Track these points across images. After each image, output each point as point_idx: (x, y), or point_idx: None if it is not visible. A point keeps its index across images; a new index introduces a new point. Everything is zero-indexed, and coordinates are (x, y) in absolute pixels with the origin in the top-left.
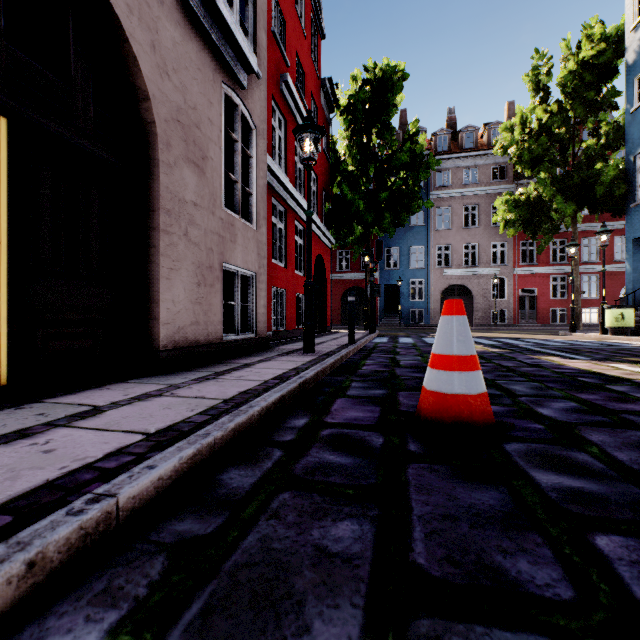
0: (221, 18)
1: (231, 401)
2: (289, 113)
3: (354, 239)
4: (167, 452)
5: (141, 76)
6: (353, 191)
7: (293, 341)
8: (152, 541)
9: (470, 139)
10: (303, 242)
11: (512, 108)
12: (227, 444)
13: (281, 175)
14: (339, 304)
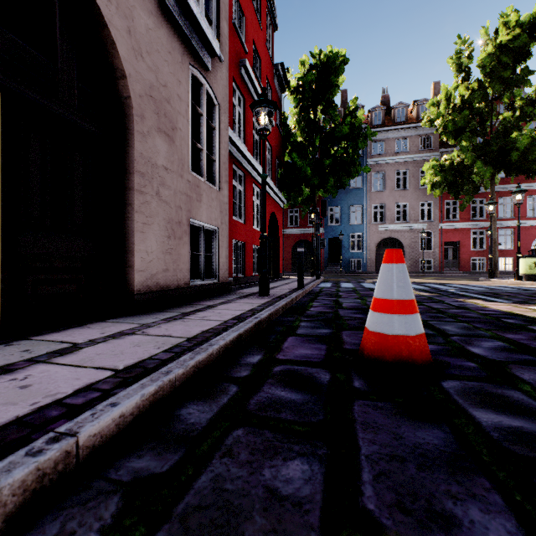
0: (188, 8)
1: (194, 339)
2: (247, 93)
3: (302, 199)
4: (130, 389)
5: (118, 57)
6: (302, 159)
7: (250, 286)
8: (110, 479)
9: (401, 114)
10: (259, 202)
11: (437, 87)
12: (188, 380)
13: (240, 145)
14: (290, 254)
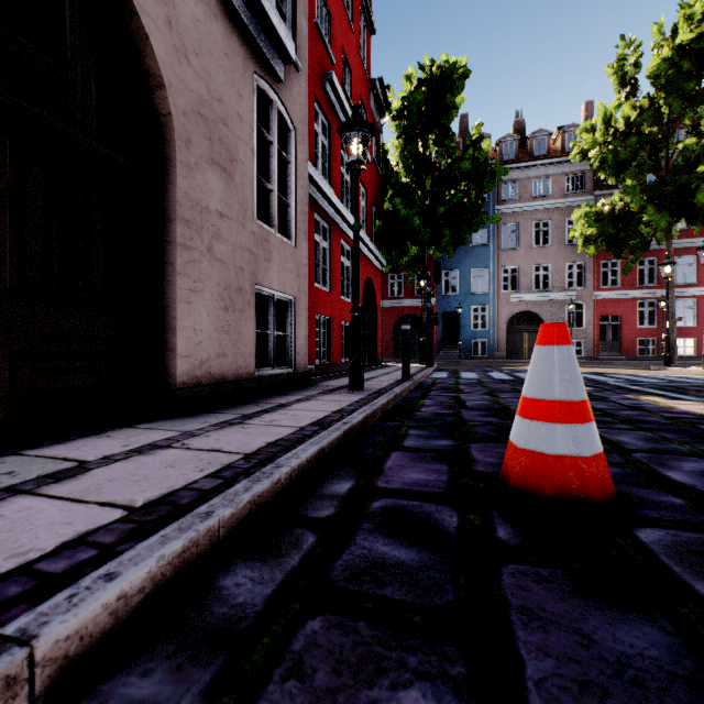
0: None
1: (254, 457)
2: (334, 117)
3: (408, 261)
4: (144, 546)
5: (154, 58)
6: (407, 206)
7: (338, 376)
8: None
9: (541, 145)
10: (350, 264)
11: (590, 109)
12: (240, 524)
13: (325, 187)
14: (391, 334)
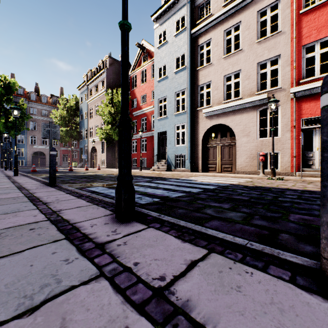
0: None
1: None
2: None
3: None
4: None
5: None
6: None
7: None
8: None
9: (45, 99)
10: None
11: (62, 90)
12: None
13: None
14: None
